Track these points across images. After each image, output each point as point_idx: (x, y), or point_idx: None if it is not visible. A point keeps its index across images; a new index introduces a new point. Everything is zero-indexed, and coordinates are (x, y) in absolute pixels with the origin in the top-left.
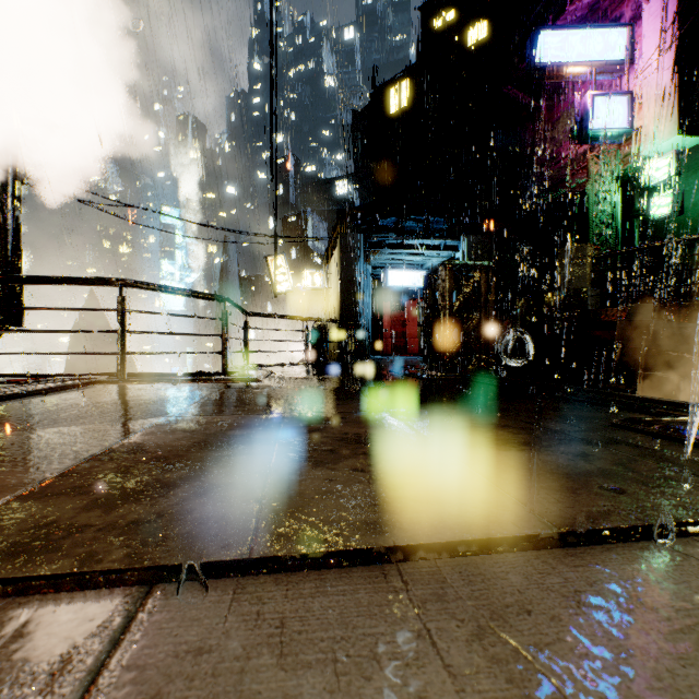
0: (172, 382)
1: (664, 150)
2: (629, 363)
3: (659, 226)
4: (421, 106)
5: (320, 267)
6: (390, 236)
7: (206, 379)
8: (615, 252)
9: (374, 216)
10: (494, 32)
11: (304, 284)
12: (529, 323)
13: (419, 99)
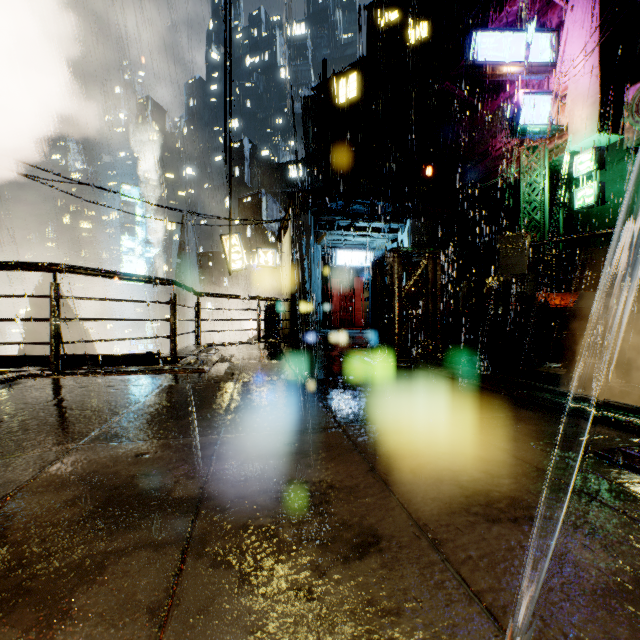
0: (110, 375)
1: (587, 145)
2: (568, 347)
3: (580, 214)
4: (367, 98)
5: (274, 244)
6: (339, 218)
7: (149, 370)
8: (551, 241)
9: (323, 200)
10: (433, 32)
11: (257, 262)
12: (470, 306)
13: (366, 92)
